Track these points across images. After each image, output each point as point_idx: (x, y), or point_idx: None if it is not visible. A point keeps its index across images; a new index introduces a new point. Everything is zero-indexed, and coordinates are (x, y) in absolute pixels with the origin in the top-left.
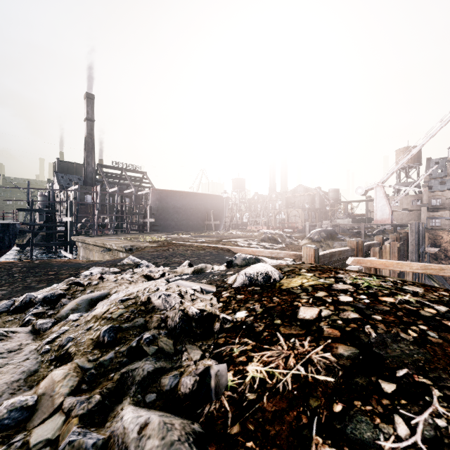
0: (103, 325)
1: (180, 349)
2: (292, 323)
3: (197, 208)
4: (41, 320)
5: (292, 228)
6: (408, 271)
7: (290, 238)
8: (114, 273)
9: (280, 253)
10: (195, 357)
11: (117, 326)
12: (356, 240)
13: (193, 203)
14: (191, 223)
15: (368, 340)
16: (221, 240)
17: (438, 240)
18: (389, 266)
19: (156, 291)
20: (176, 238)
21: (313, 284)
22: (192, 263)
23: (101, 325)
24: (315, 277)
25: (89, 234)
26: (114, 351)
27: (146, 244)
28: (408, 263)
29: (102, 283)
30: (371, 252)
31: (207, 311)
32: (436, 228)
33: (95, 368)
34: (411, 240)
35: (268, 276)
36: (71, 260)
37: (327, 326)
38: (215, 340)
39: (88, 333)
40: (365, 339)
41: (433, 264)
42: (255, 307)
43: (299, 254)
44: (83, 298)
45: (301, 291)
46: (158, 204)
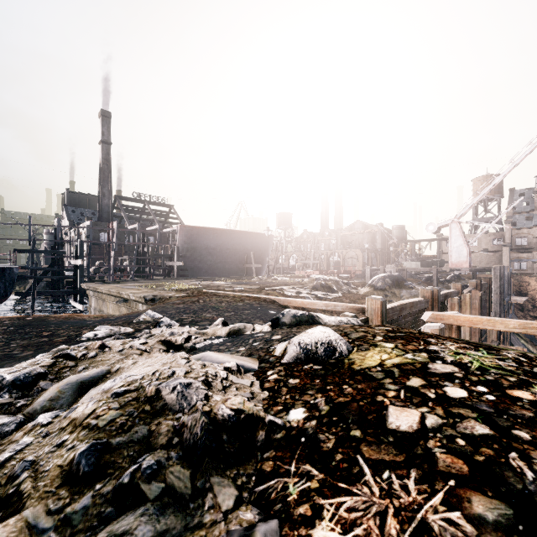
0: (82, 440)
1: (201, 485)
2: (380, 438)
3: (235, 249)
4: (0, 419)
5: (349, 273)
6: (503, 330)
7: (348, 285)
8: (125, 334)
9: (338, 306)
10: (226, 503)
11: (104, 442)
12: (430, 288)
13: (229, 243)
14: (227, 267)
15: (523, 487)
16: (264, 288)
17: (524, 287)
18: (477, 324)
19: (170, 377)
20: (208, 285)
21: (398, 363)
22: (227, 320)
23: (79, 440)
24: (398, 350)
25: (104, 280)
26: (93, 492)
27: (171, 293)
28: (503, 320)
29: (102, 355)
30: (448, 303)
31: (246, 411)
32: (522, 273)
33: (55, 529)
34: (495, 287)
35: (331, 348)
36: (74, 315)
37: (441, 449)
38: (258, 464)
39: (58, 454)
40: (517, 483)
41: (535, 322)
42: (318, 402)
43: (362, 307)
44: (69, 381)
45: (384, 375)
46: (187, 243)
